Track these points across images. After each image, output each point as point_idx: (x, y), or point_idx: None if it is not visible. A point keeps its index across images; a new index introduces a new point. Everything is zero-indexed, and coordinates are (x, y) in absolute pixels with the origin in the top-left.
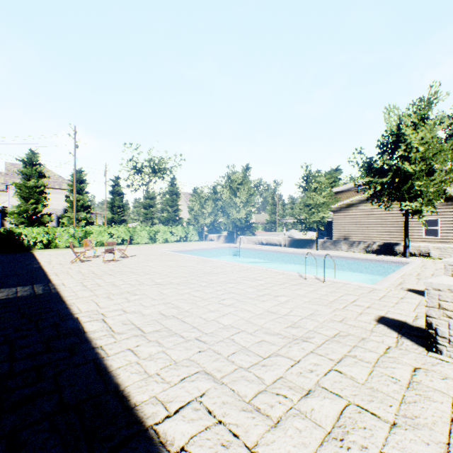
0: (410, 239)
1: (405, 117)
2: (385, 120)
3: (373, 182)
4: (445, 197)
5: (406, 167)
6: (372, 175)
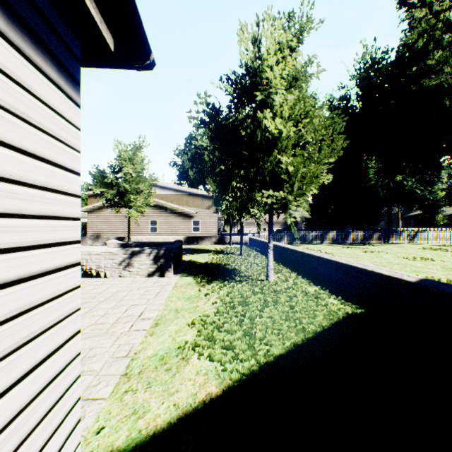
0: (143, 234)
1: (124, 152)
2: (114, 150)
3: (107, 193)
4: (161, 207)
5: (126, 185)
6: (106, 187)
